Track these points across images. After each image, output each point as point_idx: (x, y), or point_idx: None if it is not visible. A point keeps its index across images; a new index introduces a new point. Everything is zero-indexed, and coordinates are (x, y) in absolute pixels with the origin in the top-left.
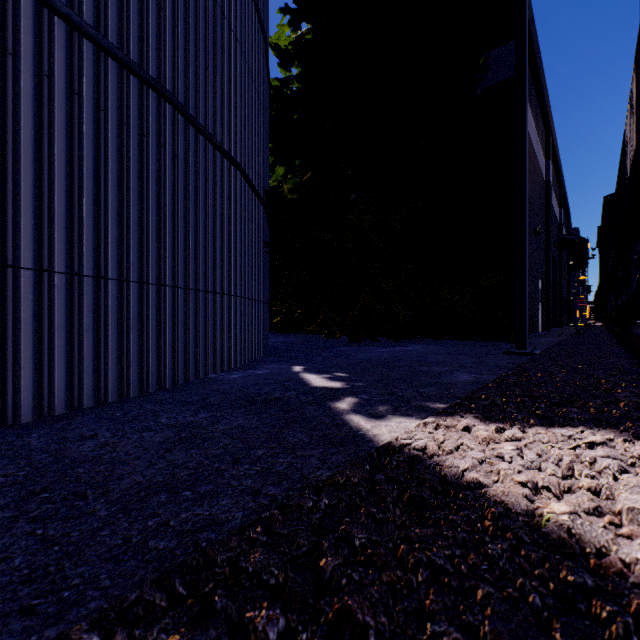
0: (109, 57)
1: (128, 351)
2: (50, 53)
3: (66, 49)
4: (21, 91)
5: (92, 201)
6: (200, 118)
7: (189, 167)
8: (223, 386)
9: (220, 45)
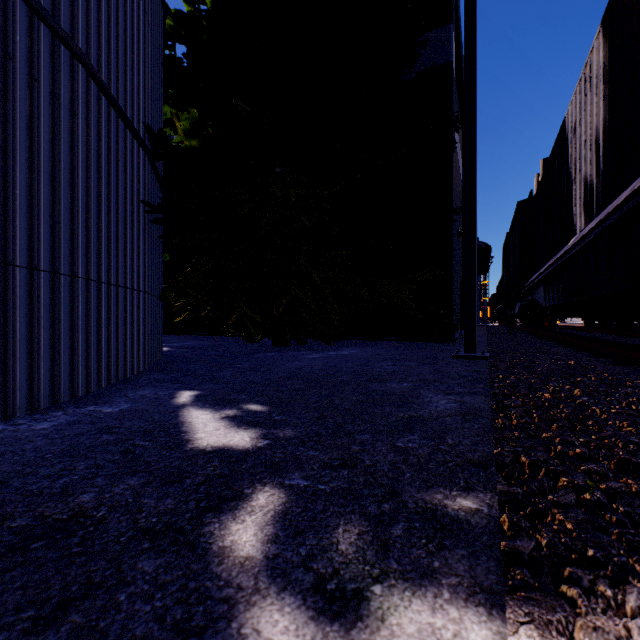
0: None
1: None
2: None
3: None
4: None
5: None
6: None
7: None
8: None
9: None
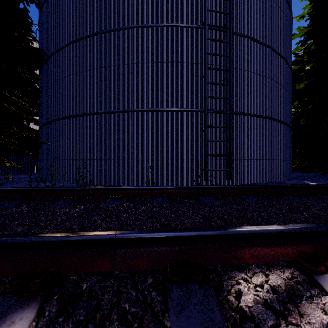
0: (261, 118)
1: (263, 173)
2: (254, 124)
3: (256, 122)
4: (252, 132)
5: (259, 146)
6: (275, 117)
7: (273, 131)
8: (284, 183)
9: (279, 94)
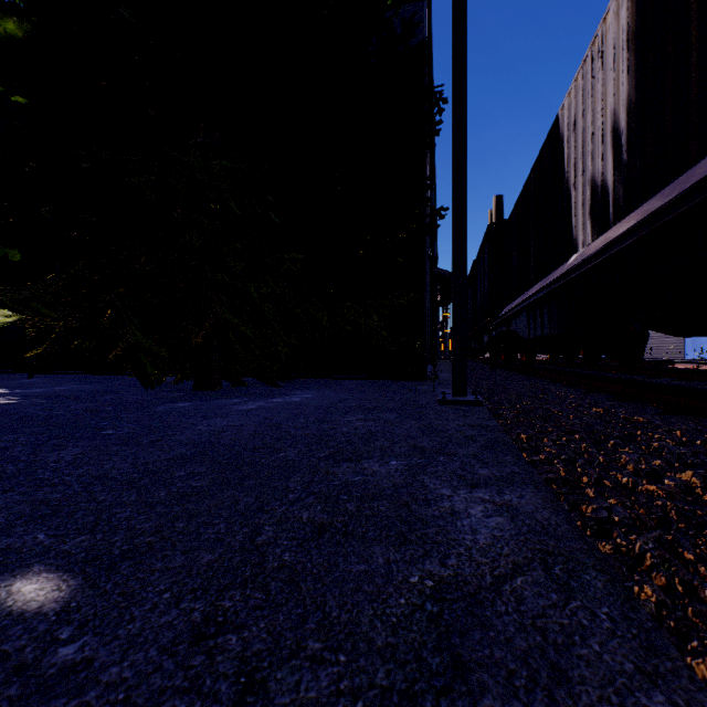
0: None
1: None
2: None
3: None
4: None
5: None
6: None
7: None
8: None
9: None
